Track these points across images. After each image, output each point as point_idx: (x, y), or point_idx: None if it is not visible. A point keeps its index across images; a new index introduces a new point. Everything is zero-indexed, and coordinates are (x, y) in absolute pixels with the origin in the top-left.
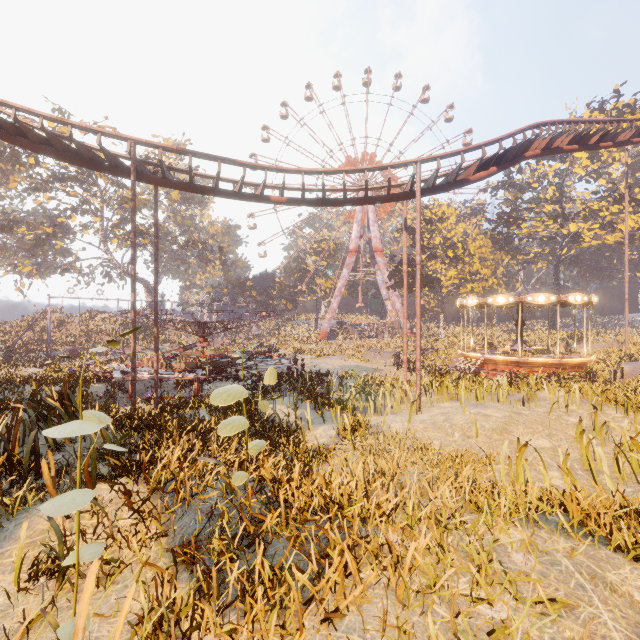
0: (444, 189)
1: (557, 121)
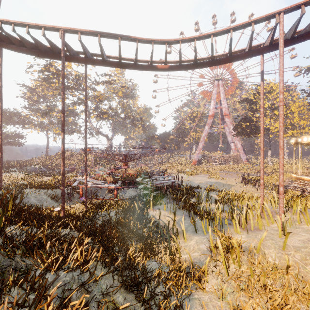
0: (303, 38)
1: None
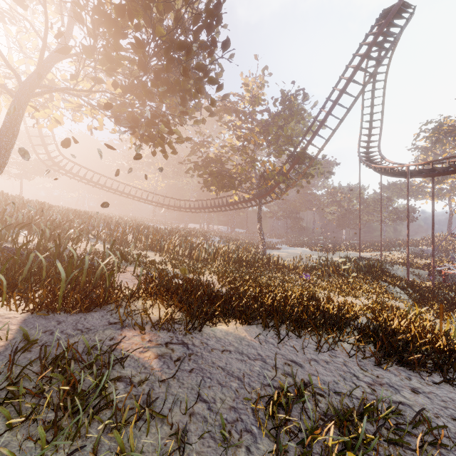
0: None
1: None
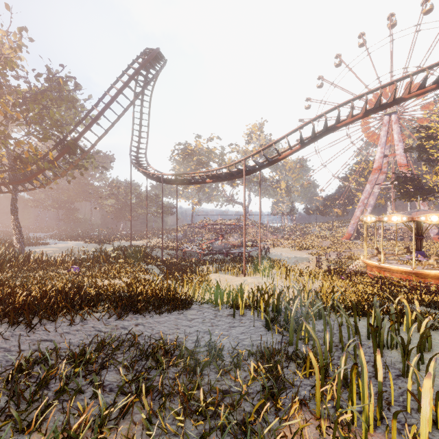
0: (265, 166)
1: (365, 93)
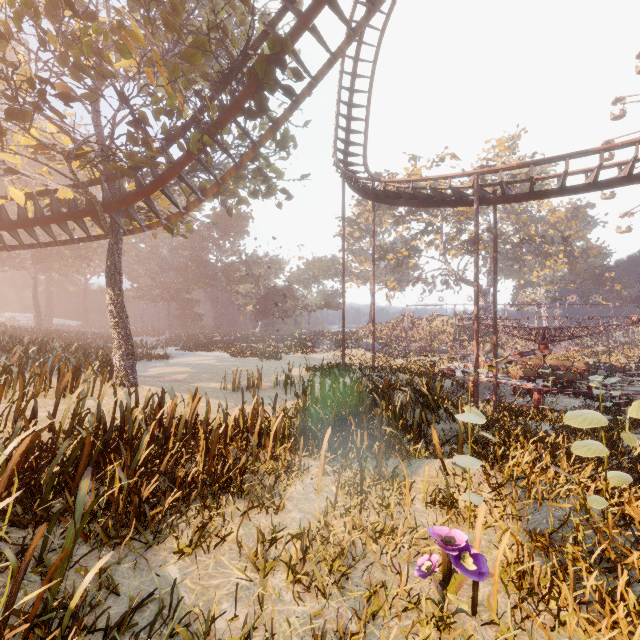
0: None
1: None
